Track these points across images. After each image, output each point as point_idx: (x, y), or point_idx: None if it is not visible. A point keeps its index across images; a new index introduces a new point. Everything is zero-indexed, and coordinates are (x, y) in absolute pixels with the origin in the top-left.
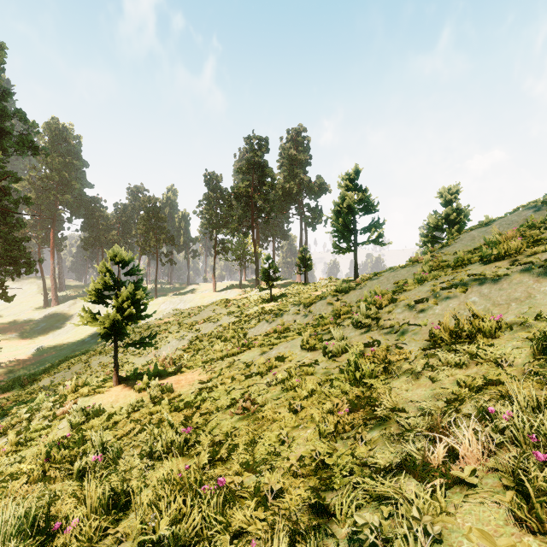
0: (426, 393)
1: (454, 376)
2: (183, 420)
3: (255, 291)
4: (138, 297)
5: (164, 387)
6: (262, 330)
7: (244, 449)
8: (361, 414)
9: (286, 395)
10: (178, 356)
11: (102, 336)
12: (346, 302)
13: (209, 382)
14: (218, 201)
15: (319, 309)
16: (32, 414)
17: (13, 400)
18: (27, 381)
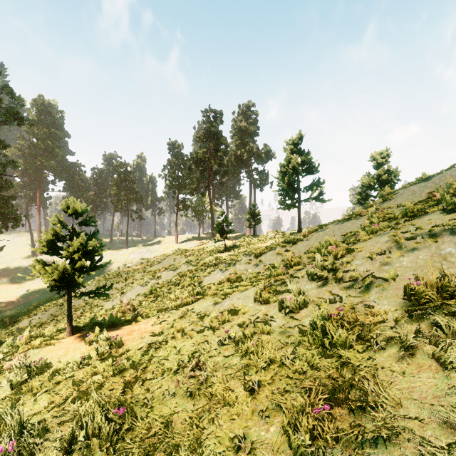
0: (439, 383)
1: None
2: (123, 387)
3: (211, 243)
4: (91, 247)
5: (113, 341)
6: (216, 278)
7: None
8: (344, 408)
9: (240, 362)
10: (139, 302)
11: (53, 287)
12: (294, 252)
13: (161, 334)
14: (180, 166)
15: (269, 259)
16: None
17: None
18: (9, 322)
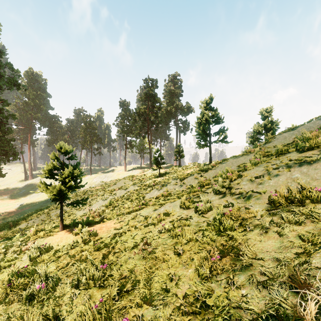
0: (277, 244)
1: (295, 231)
2: (102, 256)
3: (150, 171)
4: (76, 174)
5: (91, 232)
6: (154, 194)
7: (143, 284)
8: (228, 258)
9: (172, 240)
10: (102, 210)
11: (52, 199)
12: (206, 177)
13: (121, 229)
14: (127, 117)
15: (189, 182)
16: (7, 249)
17: (2, 237)
18: (12, 225)
